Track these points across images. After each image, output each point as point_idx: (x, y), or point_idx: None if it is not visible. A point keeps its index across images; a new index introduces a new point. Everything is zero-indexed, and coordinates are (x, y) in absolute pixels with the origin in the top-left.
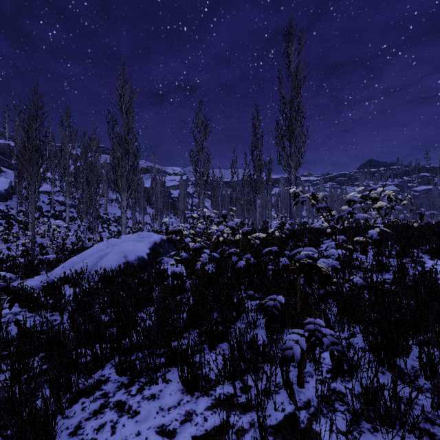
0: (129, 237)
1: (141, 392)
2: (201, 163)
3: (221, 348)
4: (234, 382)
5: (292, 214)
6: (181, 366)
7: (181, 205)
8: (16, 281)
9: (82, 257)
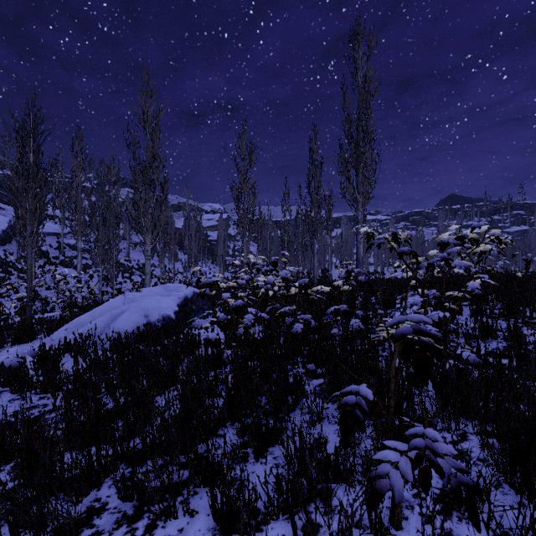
0: (153, 290)
1: (151, 533)
2: (244, 197)
3: (271, 454)
4: (293, 524)
5: (359, 261)
6: (211, 493)
7: (221, 250)
8: (4, 348)
9: (90, 316)
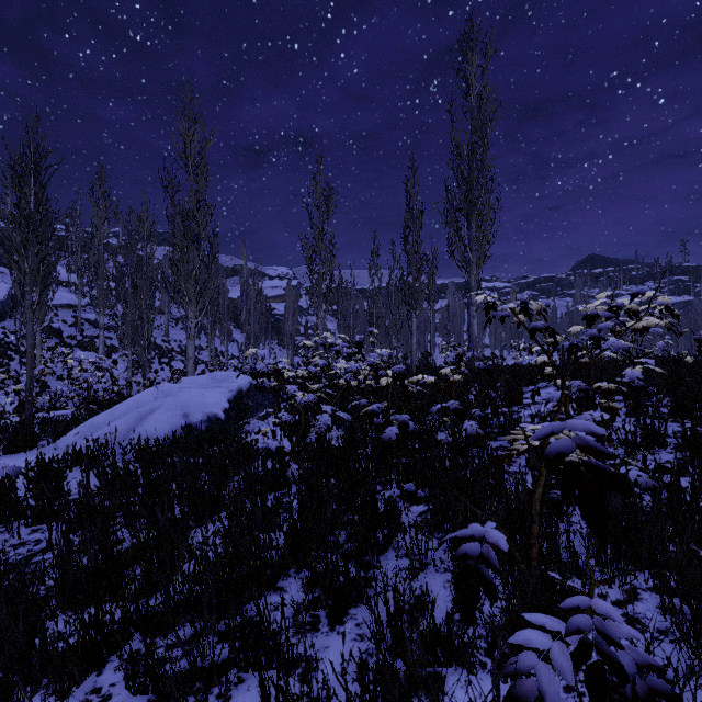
0: (195, 381)
1: None
2: (320, 257)
3: (353, 619)
4: None
5: (472, 342)
6: (262, 688)
7: (289, 328)
8: None
9: (110, 416)
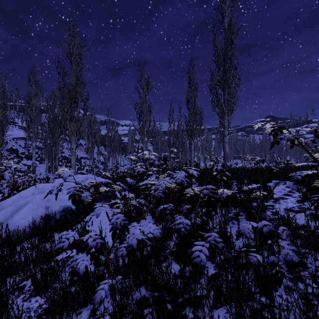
0: (63, 181)
1: None
2: (144, 113)
3: None
4: None
5: (226, 156)
6: None
7: (129, 149)
8: None
9: (1, 206)
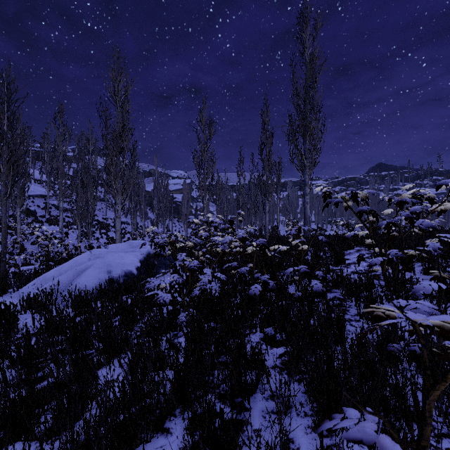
0: (118, 247)
1: None
2: (205, 164)
3: None
4: None
5: (307, 219)
6: None
7: (185, 210)
8: None
9: (57, 272)
